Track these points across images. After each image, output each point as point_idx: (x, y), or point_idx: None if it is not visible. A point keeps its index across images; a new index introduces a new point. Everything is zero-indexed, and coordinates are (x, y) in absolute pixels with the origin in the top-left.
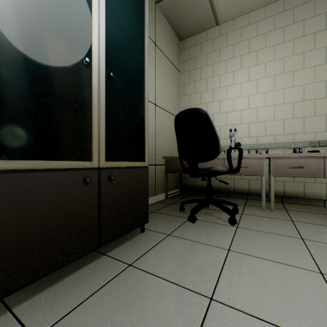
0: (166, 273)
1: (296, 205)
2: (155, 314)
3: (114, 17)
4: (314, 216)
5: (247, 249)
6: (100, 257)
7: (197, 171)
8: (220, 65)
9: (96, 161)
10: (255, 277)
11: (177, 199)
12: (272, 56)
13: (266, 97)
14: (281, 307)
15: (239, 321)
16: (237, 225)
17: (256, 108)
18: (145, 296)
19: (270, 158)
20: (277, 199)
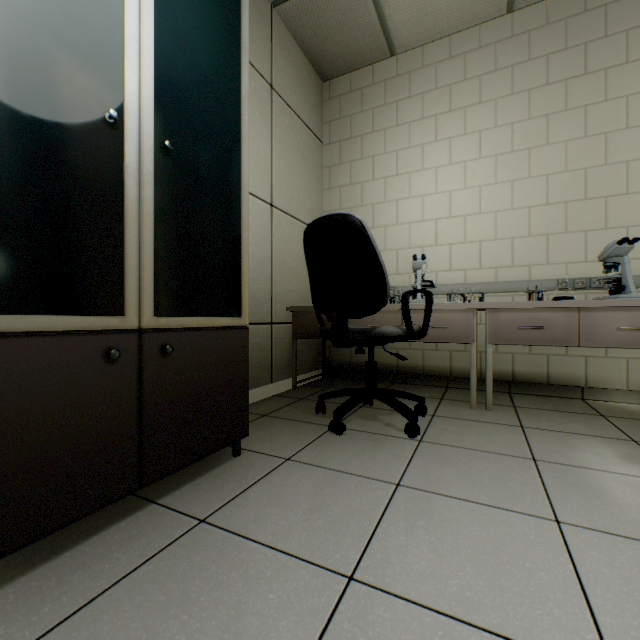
0: (272, 533)
1: (533, 397)
2: (238, 615)
3: (174, 29)
4: (563, 417)
5: (431, 481)
6: (143, 508)
7: (347, 336)
8: (398, 133)
9: (133, 316)
10: (438, 534)
11: (314, 390)
12: (492, 119)
13: (482, 196)
14: (477, 587)
15: (397, 616)
16: (422, 437)
17: (464, 215)
18: (223, 579)
19: (485, 310)
20: (500, 387)
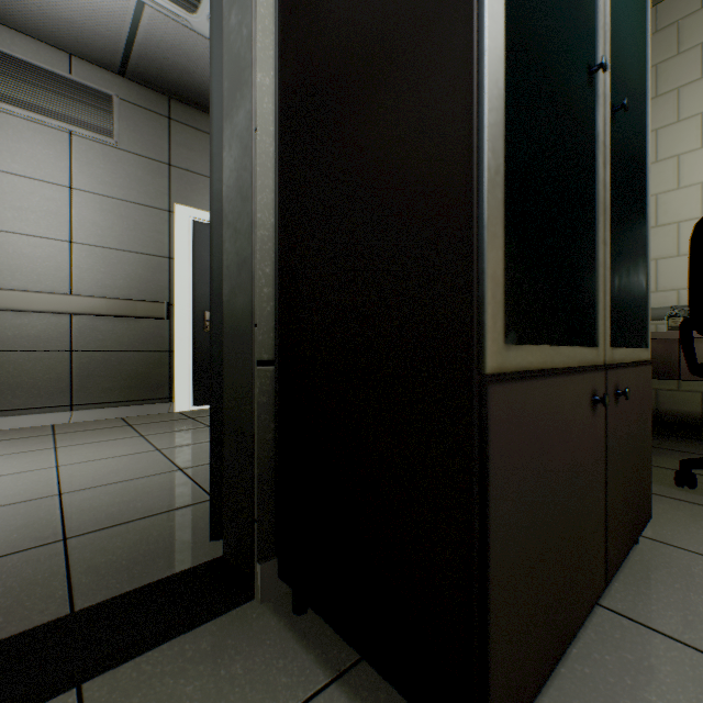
0: None
1: None
2: None
3: None
4: None
5: None
6: (591, 611)
7: None
8: None
9: (600, 347)
10: None
11: None
12: None
13: None
14: None
15: None
16: None
17: None
18: None
19: None
20: None
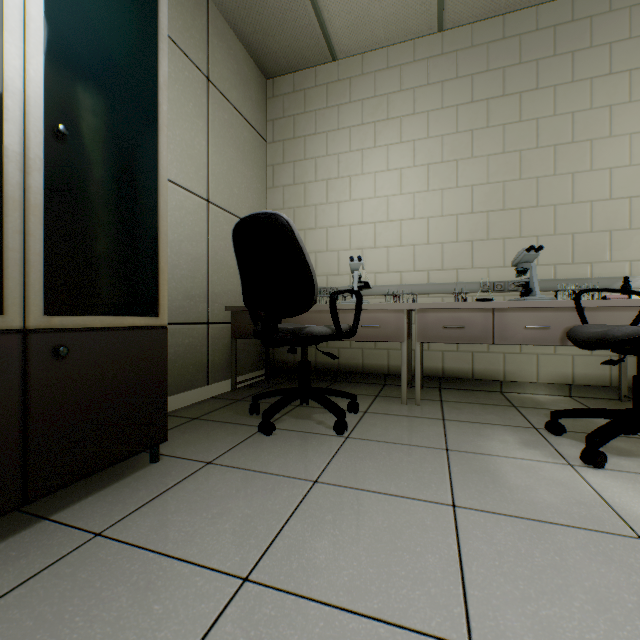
0: (174, 541)
1: (460, 391)
2: (114, 631)
3: (72, 4)
4: (481, 409)
5: (349, 476)
6: (31, 526)
7: (276, 336)
8: (339, 136)
9: (16, 315)
10: (343, 527)
11: (254, 391)
12: (425, 130)
13: (416, 202)
14: (367, 575)
15: (283, 613)
16: (349, 434)
17: (400, 220)
18: (107, 595)
19: (415, 310)
20: (432, 383)
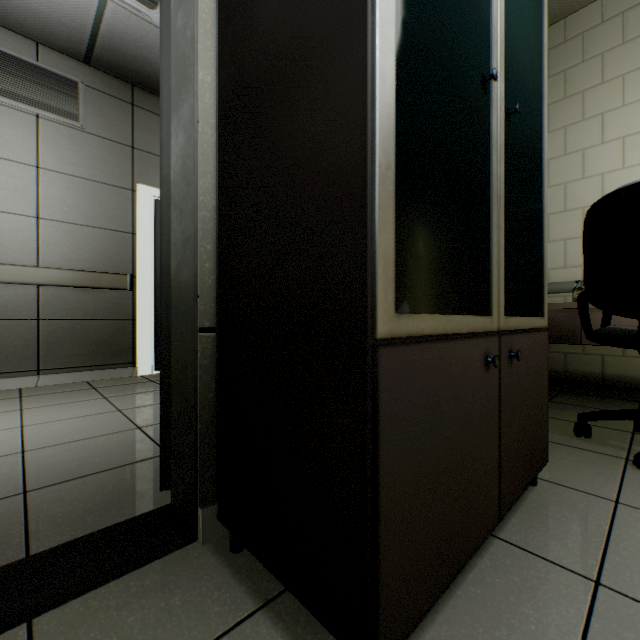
0: None
1: None
2: None
3: None
4: None
5: None
6: (489, 543)
7: None
8: None
9: (494, 316)
10: None
11: None
12: None
13: None
14: None
15: None
16: None
17: None
18: None
19: None
20: None
